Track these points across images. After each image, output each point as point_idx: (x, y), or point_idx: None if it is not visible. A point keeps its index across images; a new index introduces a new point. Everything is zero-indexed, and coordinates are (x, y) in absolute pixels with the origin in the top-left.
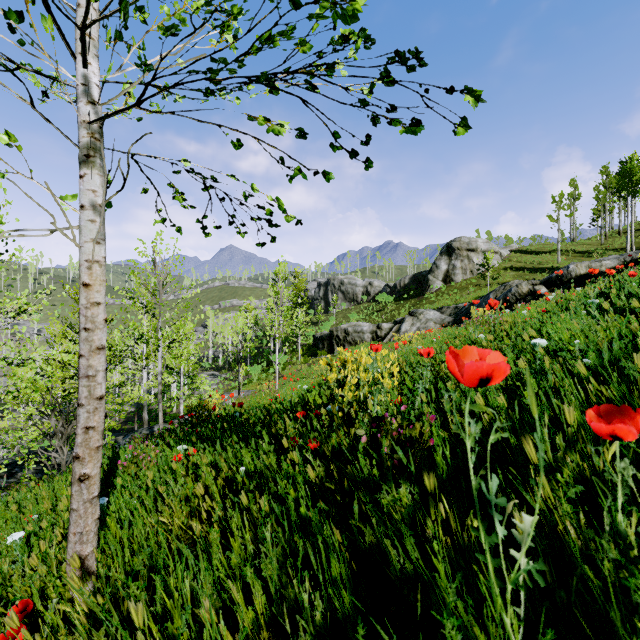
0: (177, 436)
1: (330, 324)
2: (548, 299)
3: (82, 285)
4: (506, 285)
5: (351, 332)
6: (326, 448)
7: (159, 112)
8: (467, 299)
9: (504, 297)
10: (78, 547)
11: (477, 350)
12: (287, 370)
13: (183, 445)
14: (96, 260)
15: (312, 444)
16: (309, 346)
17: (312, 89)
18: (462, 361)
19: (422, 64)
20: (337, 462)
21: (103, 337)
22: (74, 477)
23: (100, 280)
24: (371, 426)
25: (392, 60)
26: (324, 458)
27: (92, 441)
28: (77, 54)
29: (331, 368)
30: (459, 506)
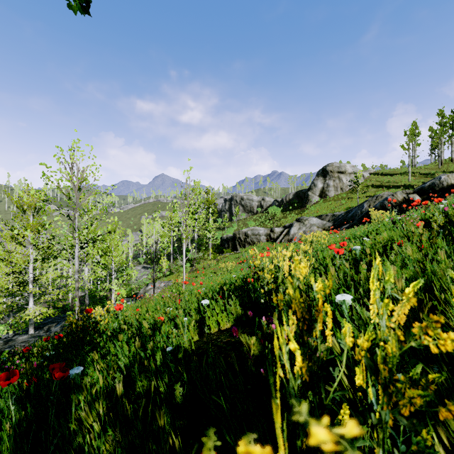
0: None
1: (233, 229)
2: None
3: None
4: (378, 196)
5: (250, 235)
6: None
7: None
8: (340, 209)
9: (381, 204)
10: None
11: None
12: (200, 264)
13: None
14: None
15: None
16: (217, 245)
17: None
18: None
19: None
20: None
21: None
22: None
23: None
24: None
25: None
26: None
27: None
28: None
29: None
30: None
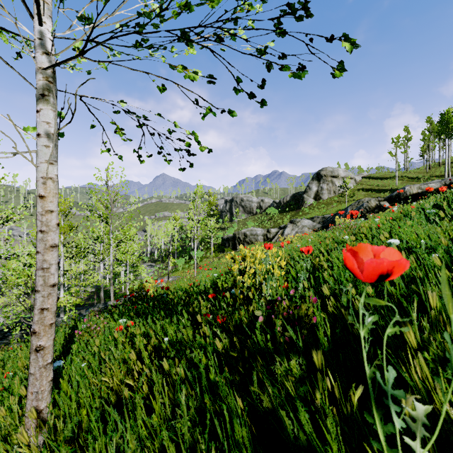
0: (120, 311)
1: (234, 229)
2: (392, 210)
3: (38, 197)
4: (359, 201)
5: (249, 235)
6: (230, 324)
7: (100, 61)
8: (331, 211)
9: (358, 210)
10: (34, 403)
11: (369, 248)
12: (203, 262)
13: (124, 319)
14: (50, 177)
15: (220, 319)
16: (219, 245)
17: (219, 41)
18: (360, 258)
19: (308, 15)
20: (239, 335)
21: (56, 237)
22: (32, 348)
23: (53, 193)
24: (266, 308)
25: (284, 12)
26: (229, 330)
27: (46, 319)
28: (34, 15)
29: (234, 261)
30: (338, 374)
